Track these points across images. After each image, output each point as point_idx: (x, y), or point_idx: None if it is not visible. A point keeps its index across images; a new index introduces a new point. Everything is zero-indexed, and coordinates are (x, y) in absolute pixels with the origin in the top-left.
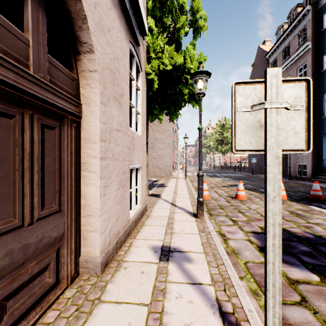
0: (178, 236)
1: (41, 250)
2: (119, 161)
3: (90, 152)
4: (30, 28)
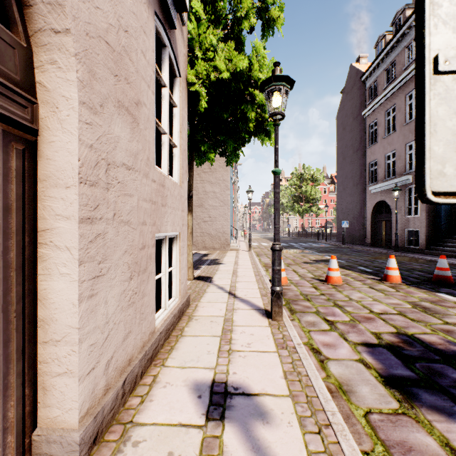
0: (241, 358)
1: None
2: (132, 226)
3: (58, 207)
4: None
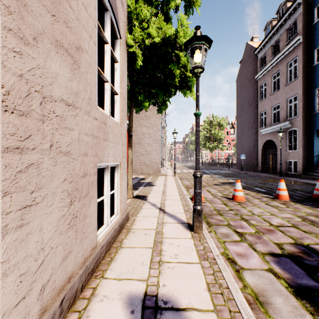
0: (170, 270)
1: None
2: (73, 157)
3: None
4: None
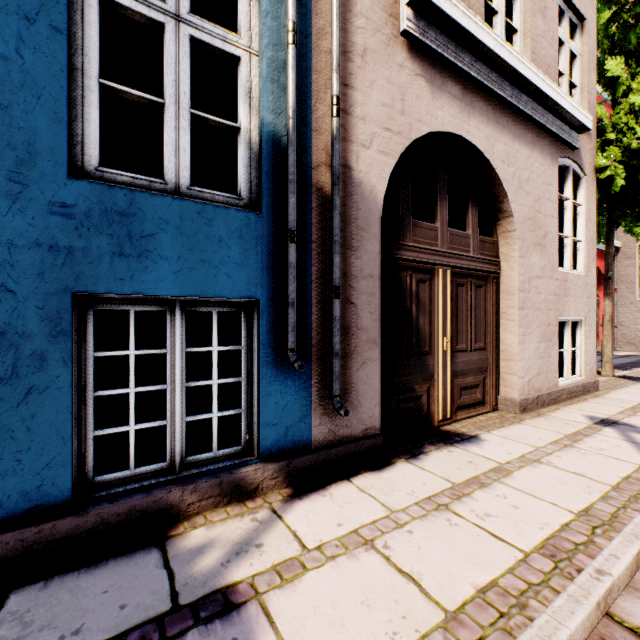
0: None
1: (475, 371)
2: (541, 311)
3: (509, 303)
4: (470, 226)
